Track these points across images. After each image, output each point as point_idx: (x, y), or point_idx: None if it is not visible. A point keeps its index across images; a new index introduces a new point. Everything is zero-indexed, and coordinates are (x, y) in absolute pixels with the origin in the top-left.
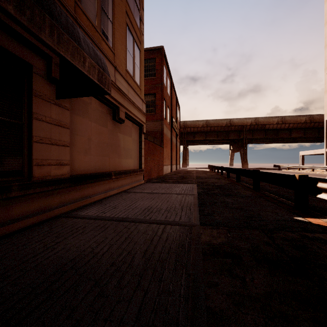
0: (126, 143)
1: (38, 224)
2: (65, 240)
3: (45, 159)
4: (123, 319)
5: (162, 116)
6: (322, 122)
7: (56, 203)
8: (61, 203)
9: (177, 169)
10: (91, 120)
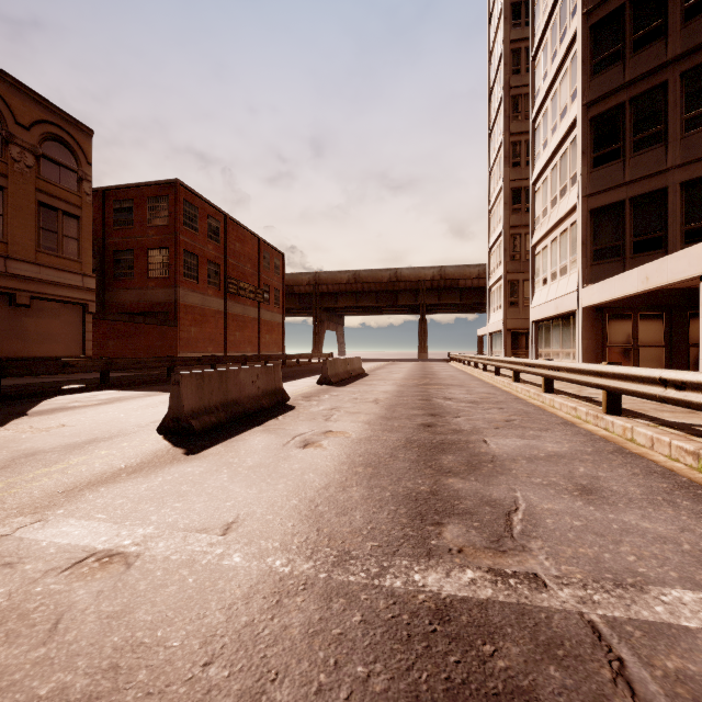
0: (44, 327)
1: None
2: None
3: None
4: None
5: (176, 281)
6: None
7: None
8: None
9: None
10: None
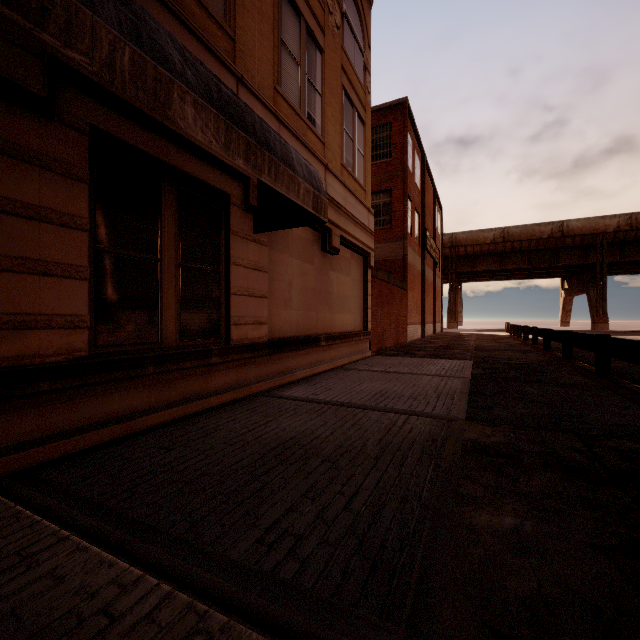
0: (341, 287)
1: (236, 401)
2: (276, 420)
3: (242, 316)
4: (361, 487)
5: (404, 230)
6: None
7: (253, 376)
8: (258, 377)
9: (436, 332)
10: (292, 256)
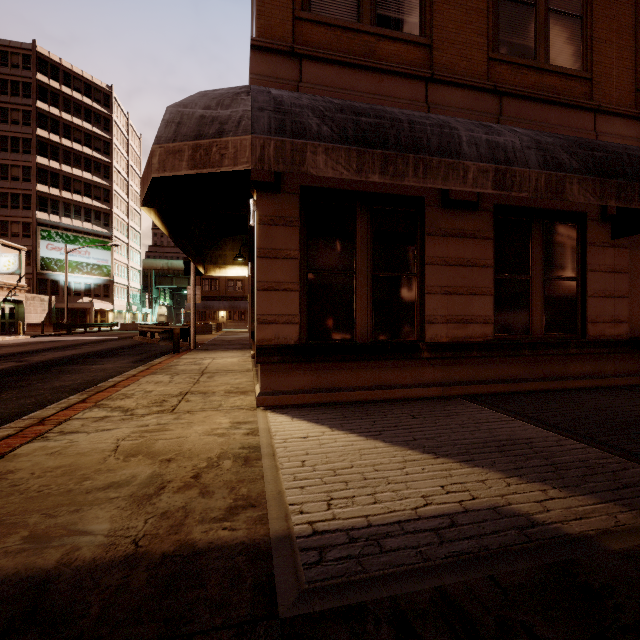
0: None
1: (592, 388)
2: None
3: (599, 316)
4: None
5: None
6: None
7: (610, 370)
8: (615, 371)
9: None
10: None
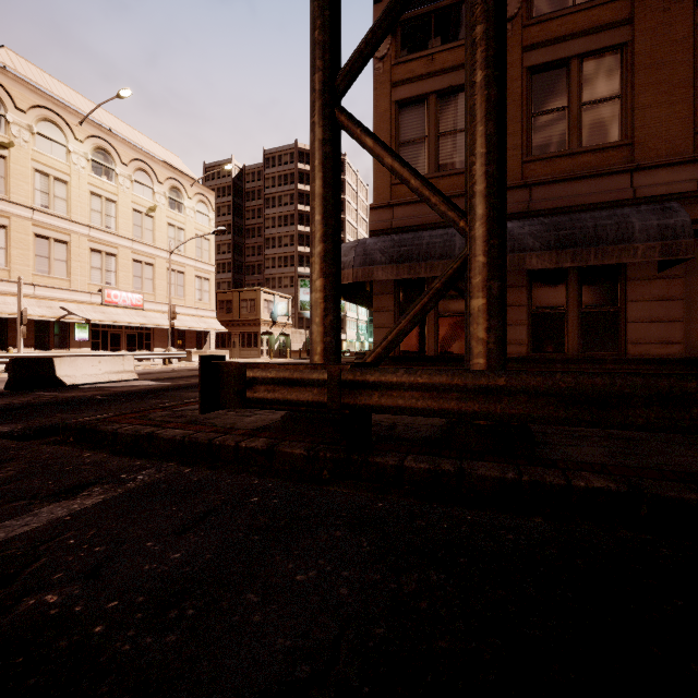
0: None
1: None
2: None
3: (642, 338)
4: None
5: None
6: None
7: None
8: None
9: None
10: None
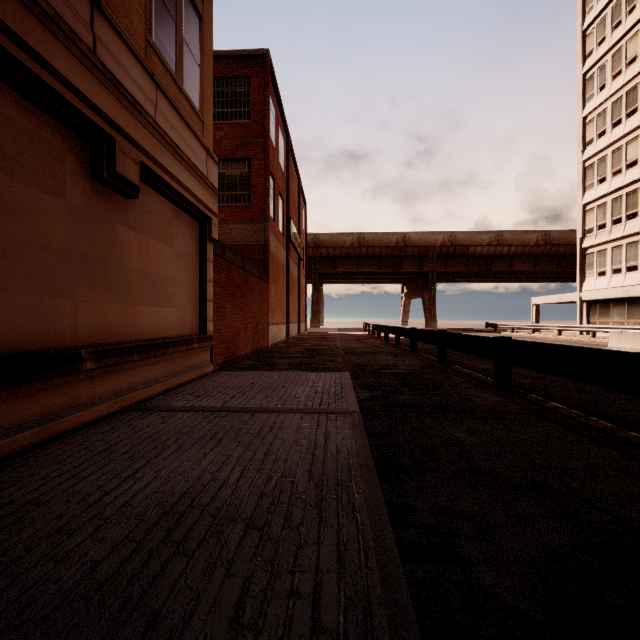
0: (152, 262)
1: None
2: None
3: None
4: None
5: (265, 210)
6: (564, 245)
7: None
8: None
9: (301, 332)
10: None
